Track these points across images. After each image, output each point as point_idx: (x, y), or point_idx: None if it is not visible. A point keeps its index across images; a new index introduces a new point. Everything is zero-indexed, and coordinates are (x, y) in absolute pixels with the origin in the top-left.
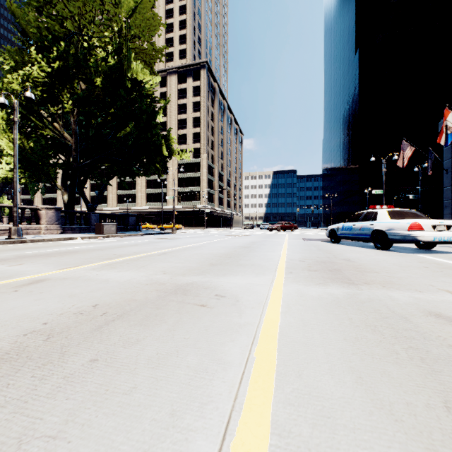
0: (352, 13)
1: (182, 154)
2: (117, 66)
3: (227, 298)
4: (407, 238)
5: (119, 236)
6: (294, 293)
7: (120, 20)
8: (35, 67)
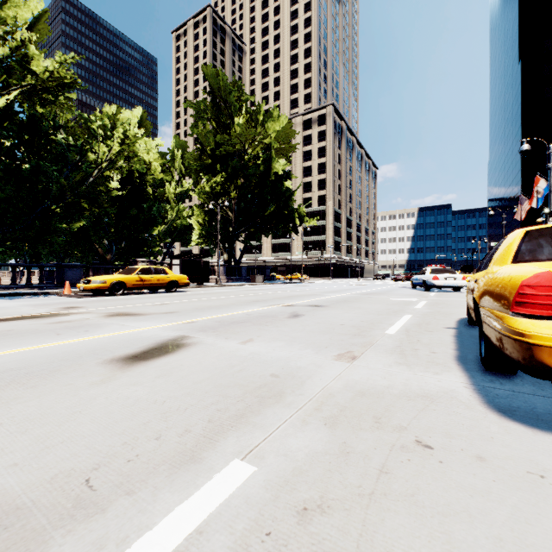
0: (514, 14)
1: (310, 221)
2: (266, 167)
3: (326, 295)
4: (431, 284)
5: (266, 284)
6: (344, 295)
7: (269, 139)
8: (219, 177)
